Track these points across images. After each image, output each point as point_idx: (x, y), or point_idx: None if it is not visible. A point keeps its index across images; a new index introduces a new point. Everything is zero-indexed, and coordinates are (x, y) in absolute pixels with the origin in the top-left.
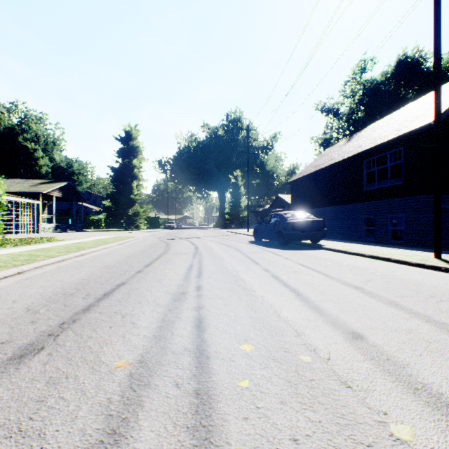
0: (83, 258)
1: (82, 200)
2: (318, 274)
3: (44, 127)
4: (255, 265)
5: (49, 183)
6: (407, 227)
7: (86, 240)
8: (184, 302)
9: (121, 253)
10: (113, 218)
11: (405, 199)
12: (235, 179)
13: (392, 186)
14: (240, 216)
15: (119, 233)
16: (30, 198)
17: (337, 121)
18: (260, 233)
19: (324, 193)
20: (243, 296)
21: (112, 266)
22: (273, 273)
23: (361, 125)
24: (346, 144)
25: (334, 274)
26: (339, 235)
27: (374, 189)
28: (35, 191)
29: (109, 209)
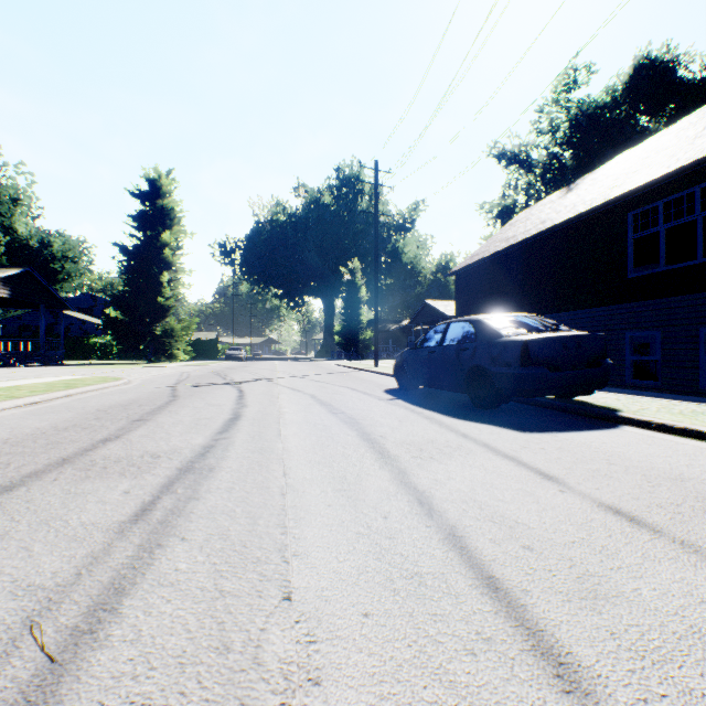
0: None
1: (61, 305)
2: None
3: None
4: None
5: None
6: None
7: None
8: None
9: None
10: (124, 340)
11: None
12: (351, 275)
13: None
14: (360, 338)
15: (121, 368)
16: None
17: (525, 175)
18: (415, 370)
19: (529, 290)
20: None
21: None
22: None
23: (570, 180)
24: (566, 195)
25: None
26: None
27: (659, 273)
28: None
29: (117, 323)
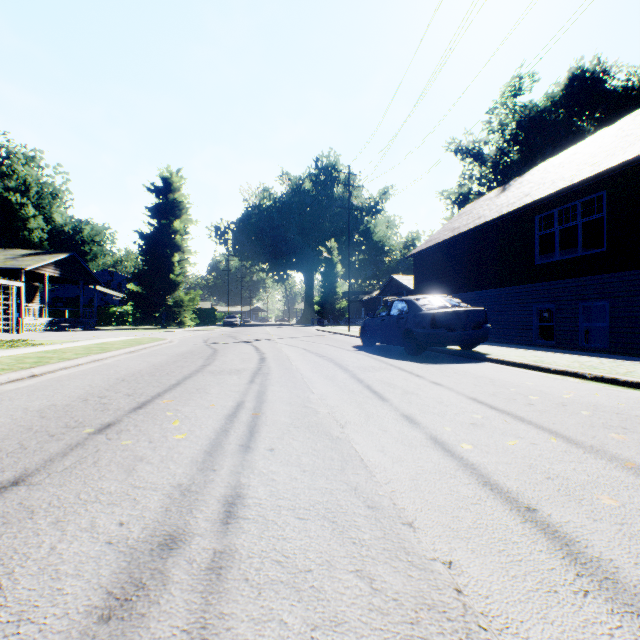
0: (24, 384)
1: (94, 282)
2: (543, 434)
3: (38, 171)
4: (378, 403)
5: (39, 255)
6: (613, 323)
7: (77, 344)
8: (138, 628)
9: (115, 372)
10: (143, 310)
11: (609, 277)
12: (328, 253)
13: (586, 256)
14: (336, 307)
15: (149, 332)
16: (3, 278)
17: (479, 167)
18: (372, 332)
19: (468, 271)
20: (381, 566)
21: (58, 409)
22: (431, 432)
23: (515, 173)
24: (500, 195)
25: (581, 434)
26: (493, 335)
27: (555, 262)
28: (13, 267)
29: (137, 296)
